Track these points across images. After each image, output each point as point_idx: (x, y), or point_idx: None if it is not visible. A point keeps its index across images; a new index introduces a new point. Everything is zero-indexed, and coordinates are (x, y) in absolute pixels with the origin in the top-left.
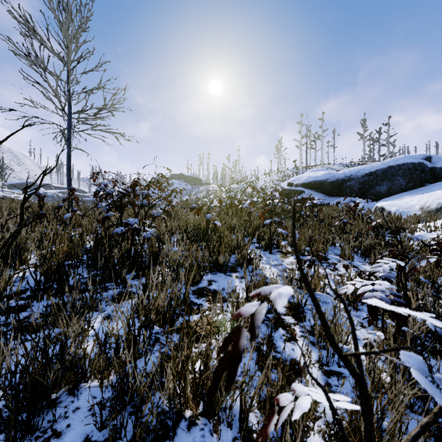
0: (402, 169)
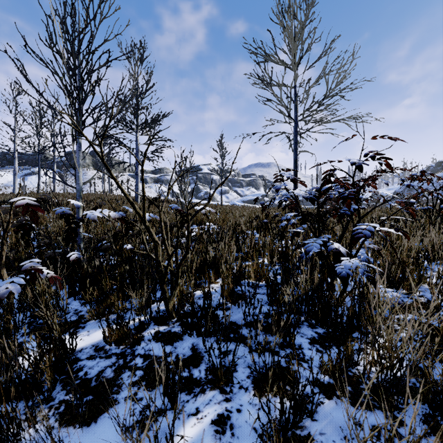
0: None
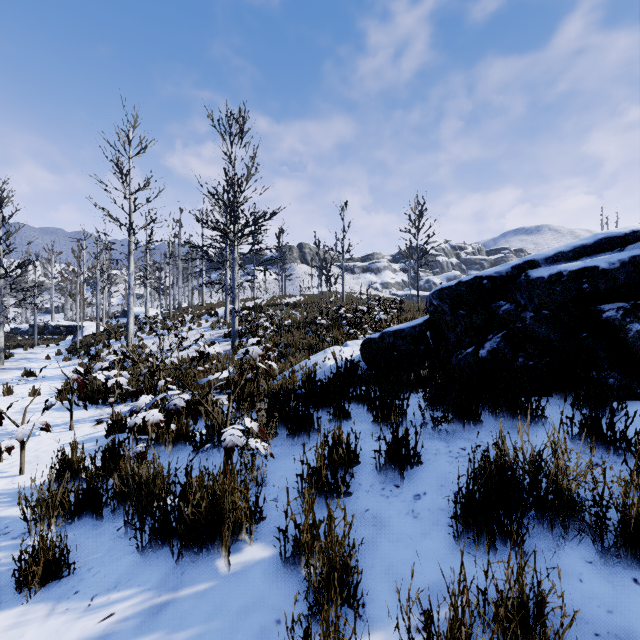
0: None
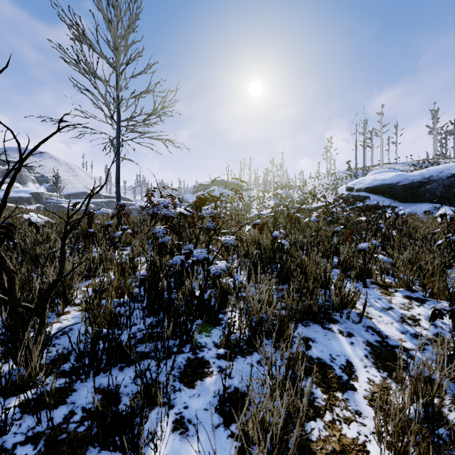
0: None
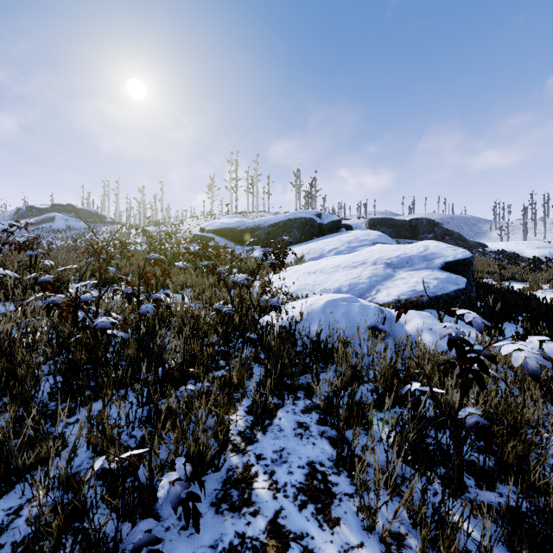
0: (298, 223)
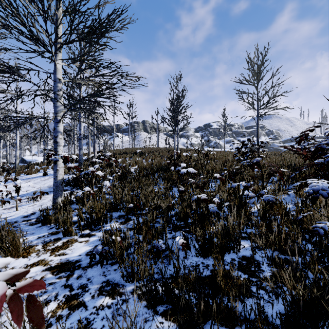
0: None
